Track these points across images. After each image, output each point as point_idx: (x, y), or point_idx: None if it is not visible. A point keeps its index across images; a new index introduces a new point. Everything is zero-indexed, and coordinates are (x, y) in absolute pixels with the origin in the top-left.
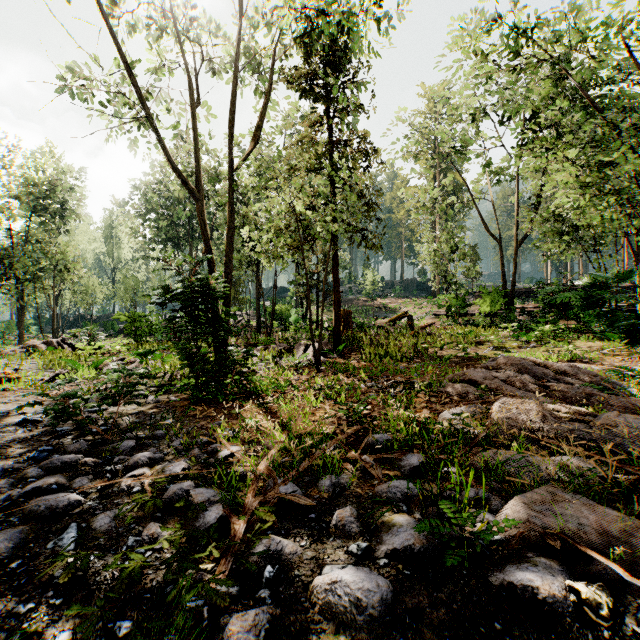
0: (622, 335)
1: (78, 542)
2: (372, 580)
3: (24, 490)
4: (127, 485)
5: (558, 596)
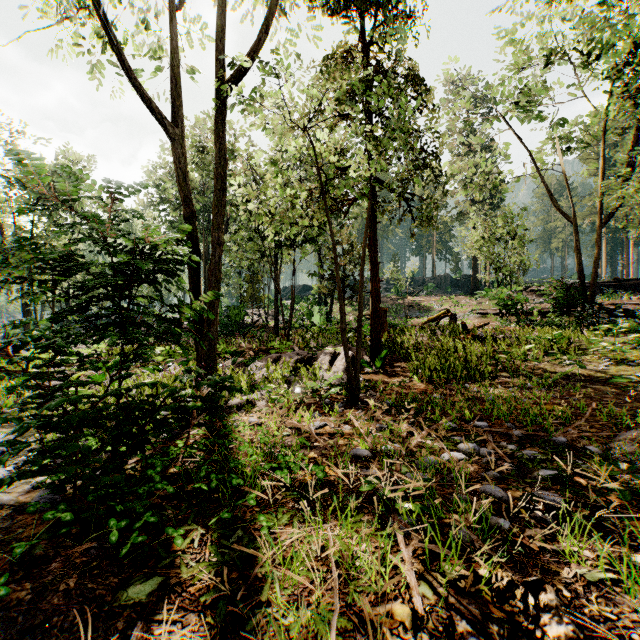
0: None
1: None
2: None
3: None
4: None
5: None
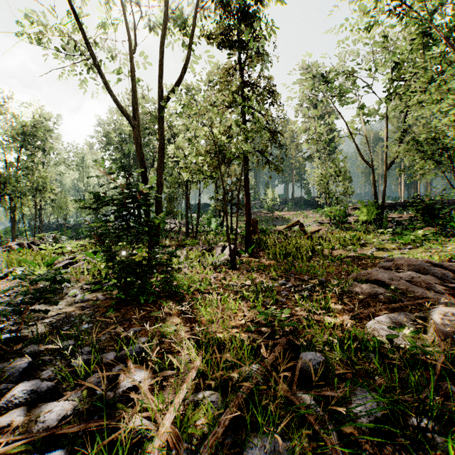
0: None
1: None
2: None
3: None
4: None
5: None
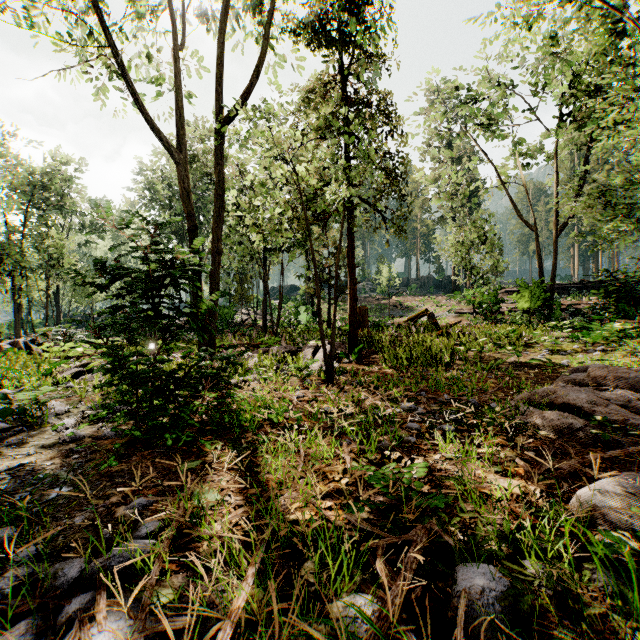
0: None
1: None
2: None
3: None
4: None
5: None
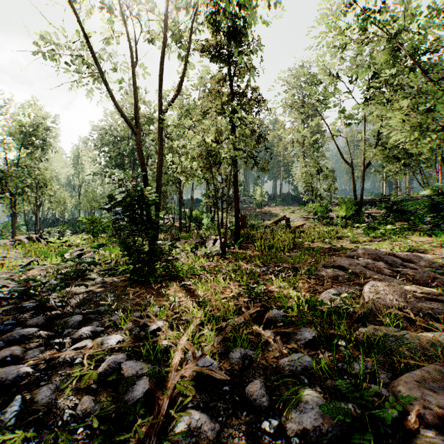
0: None
1: (19, 416)
2: None
3: None
4: (70, 357)
5: None
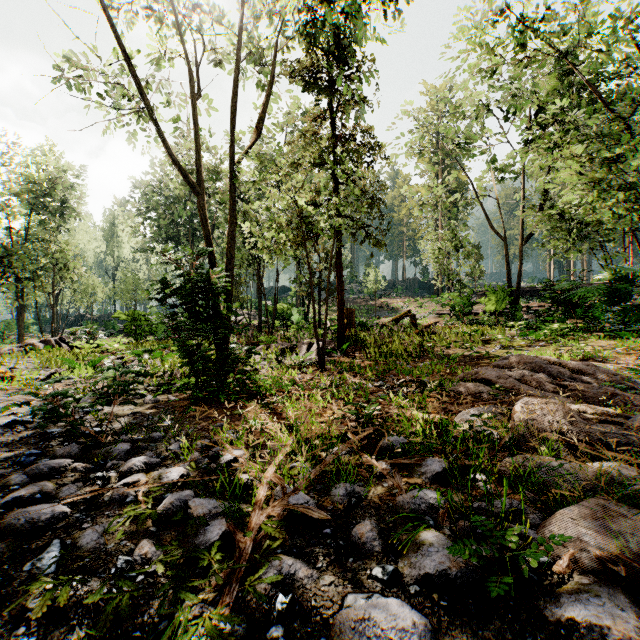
0: (634, 333)
1: (60, 563)
2: (406, 616)
3: (4, 500)
4: (119, 494)
5: (634, 638)
